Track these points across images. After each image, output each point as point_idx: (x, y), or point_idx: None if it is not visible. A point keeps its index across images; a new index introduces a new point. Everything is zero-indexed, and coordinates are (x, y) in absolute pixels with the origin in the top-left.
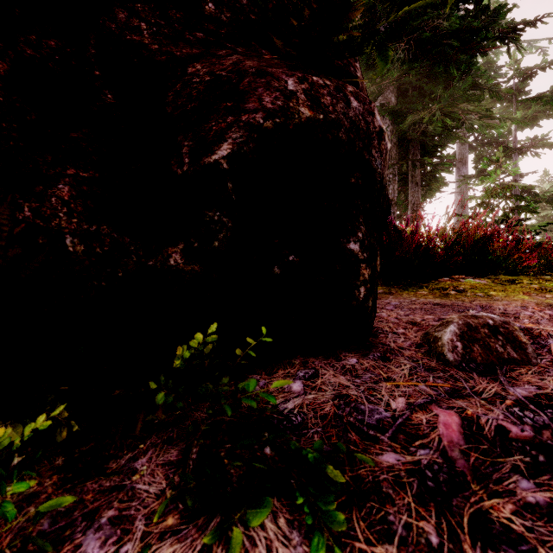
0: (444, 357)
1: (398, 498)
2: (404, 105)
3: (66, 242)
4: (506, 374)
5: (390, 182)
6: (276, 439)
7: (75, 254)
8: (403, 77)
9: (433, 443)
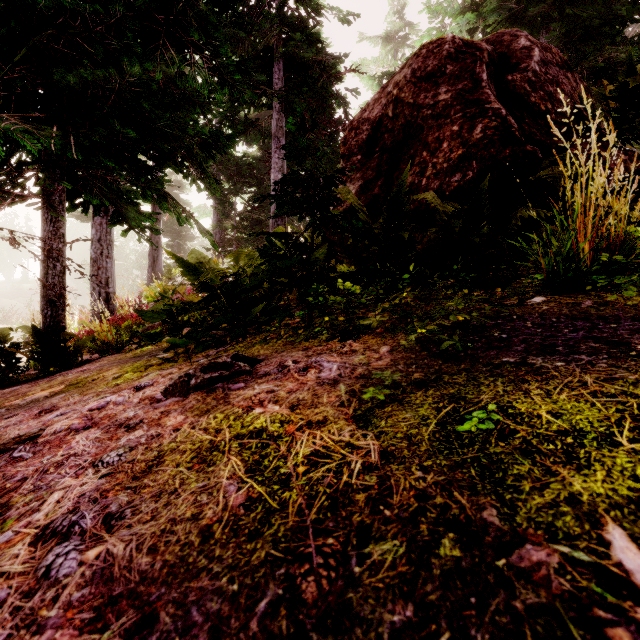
0: None
1: None
2: None
3: None
4: None
5: None
6: None
7: None
8: None
9: None
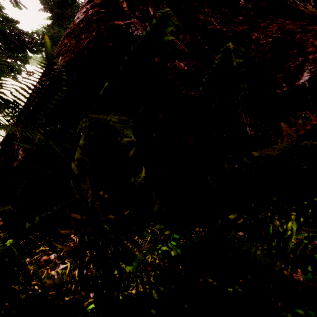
0: None
1: None
2: None
3: (247, 130)
4: None
5: None
6: None
7: (251, 136)
8: None
9: None
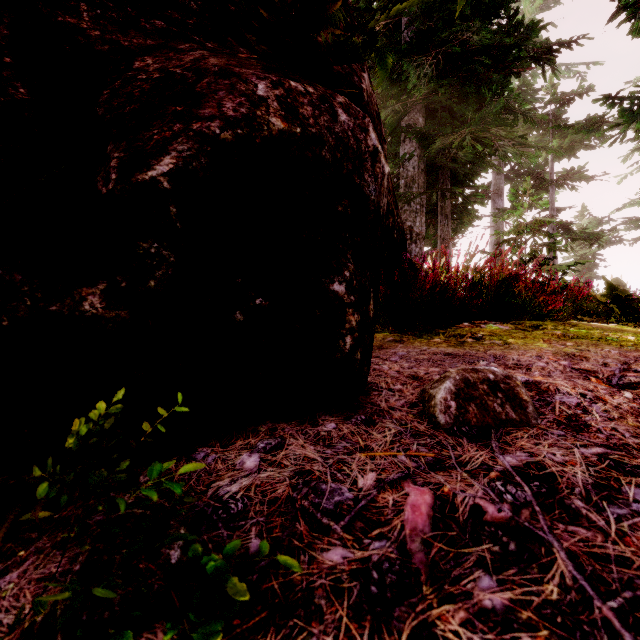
0: (435, 419)
1: (330, 612)
2: (433, 127)
3: None
4: (500, 439)
5: (418, 214)
6: (203, 535)
7: None
8: (432, 95)
9: (393, 532)
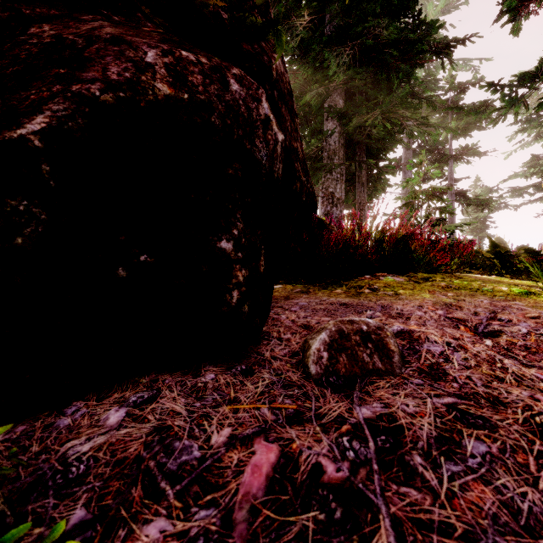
0: (308, 369)
1: None
2: (350, 108)
3: None
4: (363, 389)
5: (338, 182)
6: (29, 505)
7: None
8: (351, 81)
9: (225, 498)
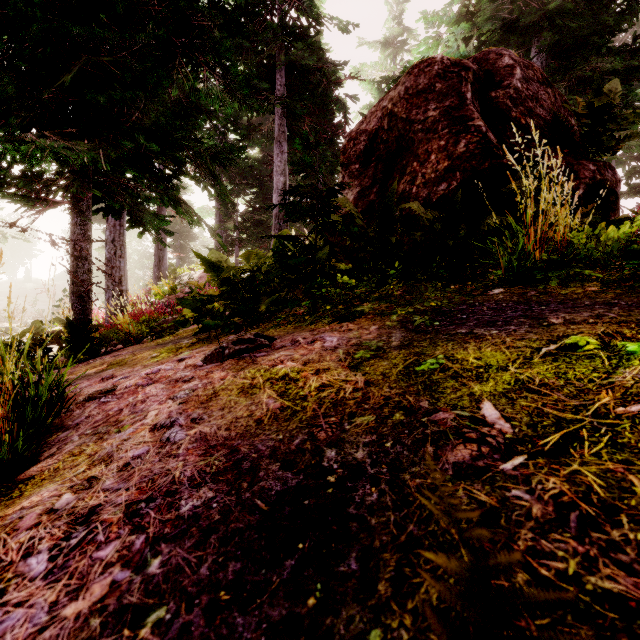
0: None
1: None
2: None
3: None
4: None
5: None
6: None
7: None
8: None
9: None
